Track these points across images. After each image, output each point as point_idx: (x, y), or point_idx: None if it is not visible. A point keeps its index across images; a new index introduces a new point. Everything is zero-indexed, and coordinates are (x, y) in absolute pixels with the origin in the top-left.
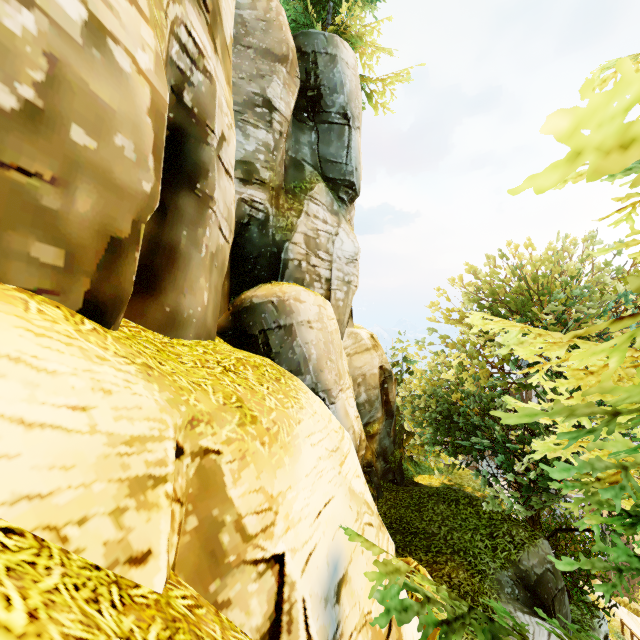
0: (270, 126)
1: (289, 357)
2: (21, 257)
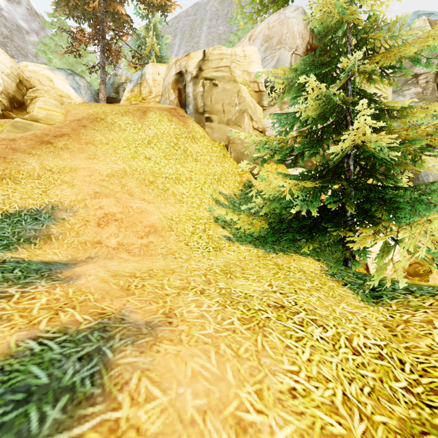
0: (418, 84)
1: (416, 183)
2: (307, 165)
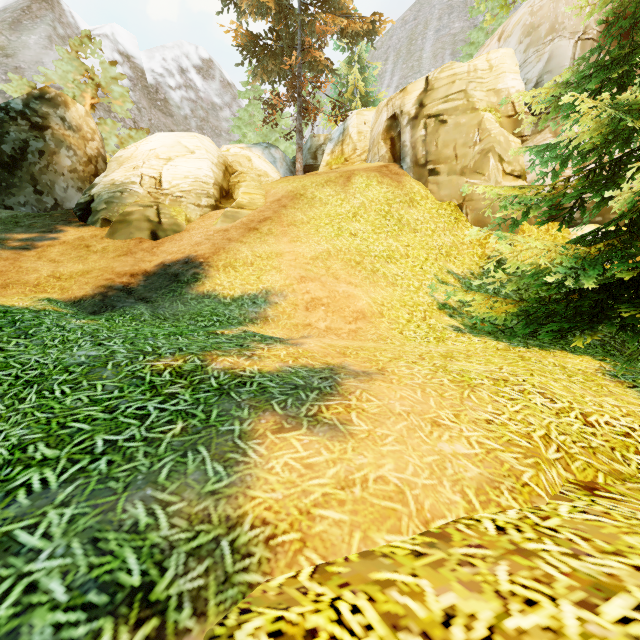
0: None
1: None
2: (608, 219)
